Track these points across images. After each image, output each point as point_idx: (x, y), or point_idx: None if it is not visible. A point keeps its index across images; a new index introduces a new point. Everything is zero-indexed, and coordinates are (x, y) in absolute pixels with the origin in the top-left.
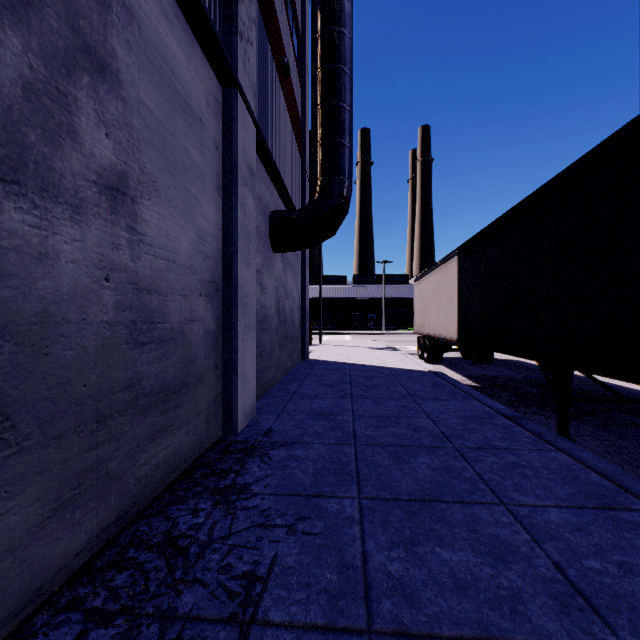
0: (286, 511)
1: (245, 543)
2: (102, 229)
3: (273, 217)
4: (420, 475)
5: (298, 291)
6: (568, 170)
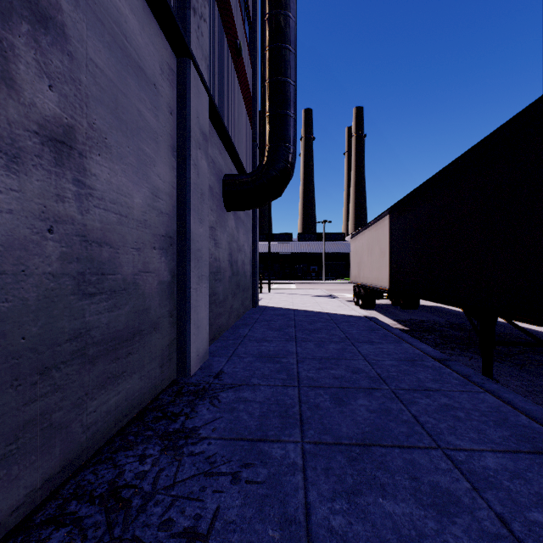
0: (231, 457)
1: (188, 494)
2: (45, 180)
3: (226, 180)
4: (360, 418)
5: (249, 246)
6: (493, 135)
